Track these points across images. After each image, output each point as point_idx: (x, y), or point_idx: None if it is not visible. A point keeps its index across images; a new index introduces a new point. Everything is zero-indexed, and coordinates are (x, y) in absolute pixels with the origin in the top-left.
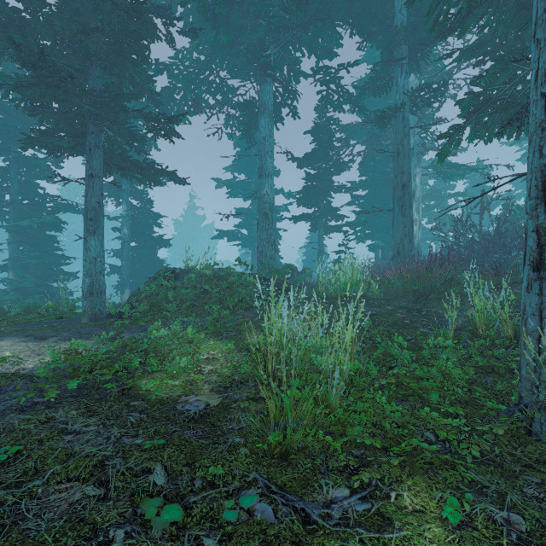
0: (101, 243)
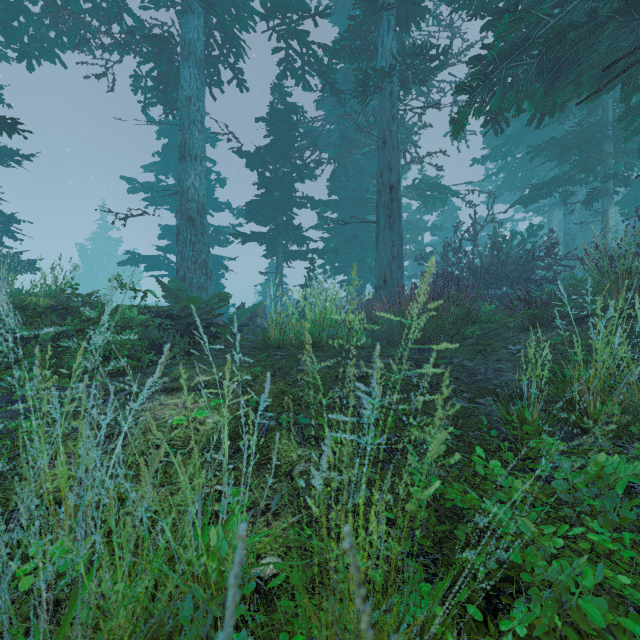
0: None
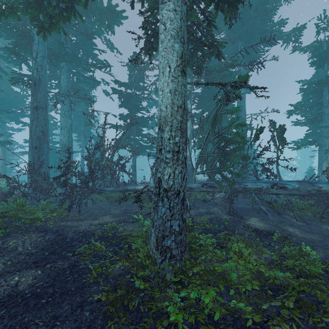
0: None
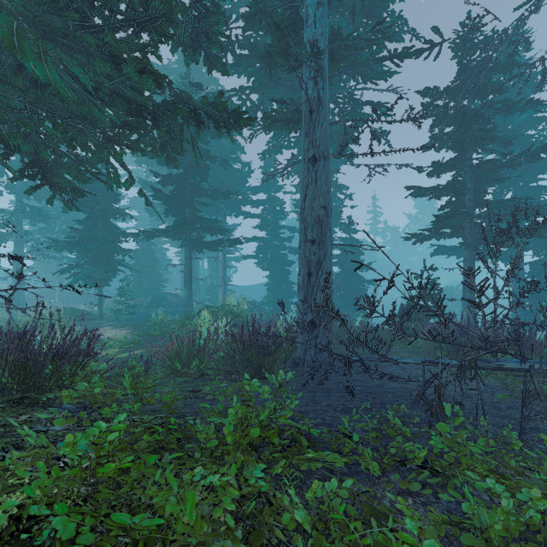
0: (188, 291)
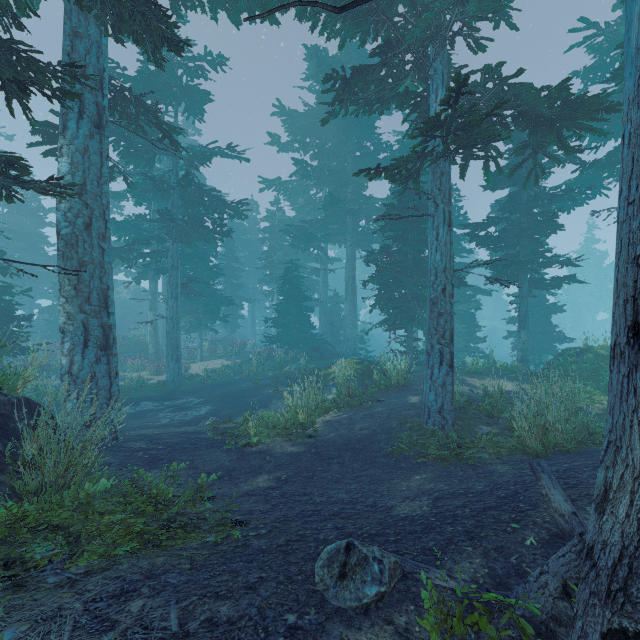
0: (526, 333)
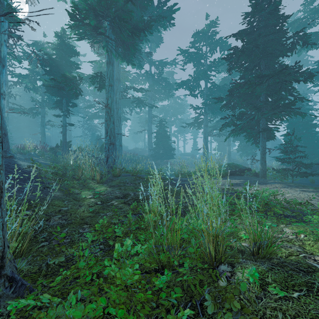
0: None
